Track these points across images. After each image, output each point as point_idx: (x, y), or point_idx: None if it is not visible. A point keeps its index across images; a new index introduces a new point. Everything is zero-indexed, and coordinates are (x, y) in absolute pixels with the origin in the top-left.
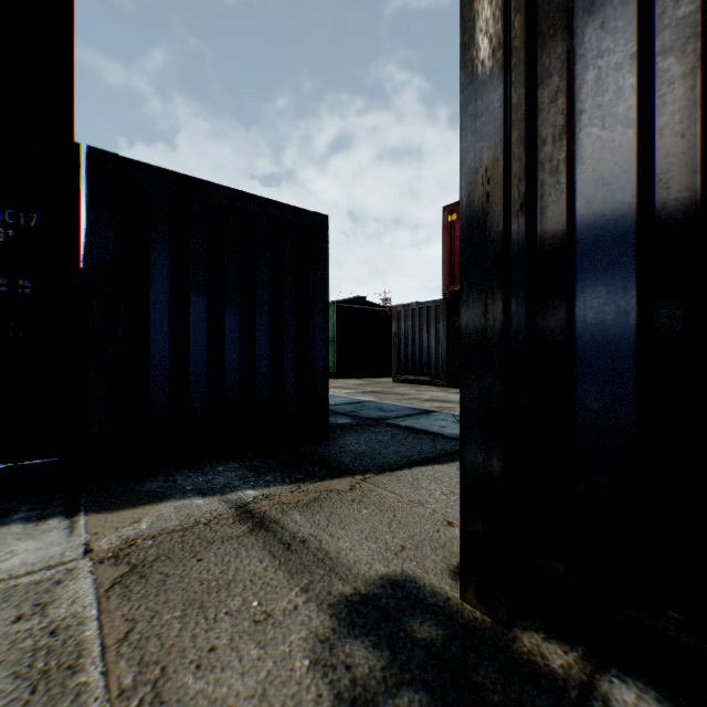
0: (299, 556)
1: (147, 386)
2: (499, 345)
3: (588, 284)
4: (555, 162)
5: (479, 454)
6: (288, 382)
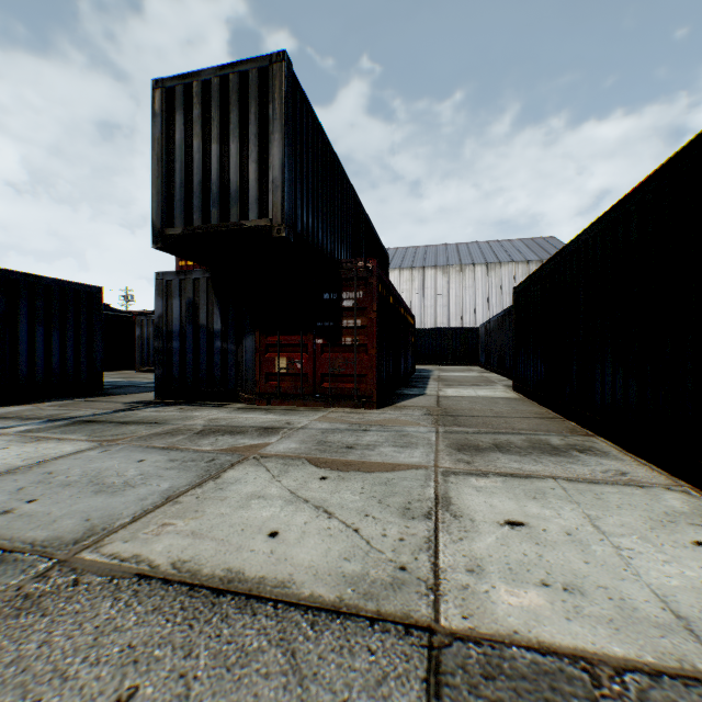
0: (112, 402)
1: (18, 365)
2: (162, 350)
3: (175, 340)
4: (171, 319)
5: (159, 370)
6: (83, 364)
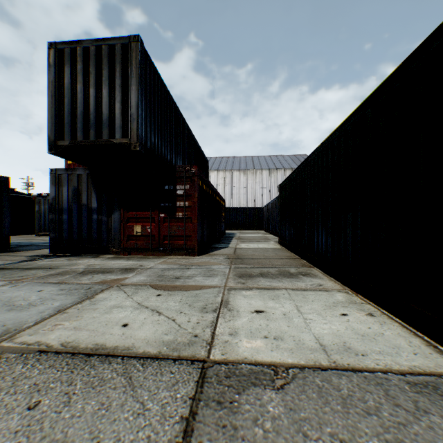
0: (18, 256)
1: None
2: (55, 220)
3: (64, 214)
4: (62, 200)
5: (53, 234)
6: None
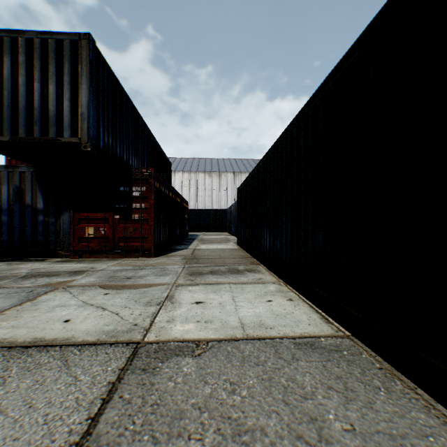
0: None
1: None
2: None
3: (4, 215)
4: (1, 200)
5: None
6: None
